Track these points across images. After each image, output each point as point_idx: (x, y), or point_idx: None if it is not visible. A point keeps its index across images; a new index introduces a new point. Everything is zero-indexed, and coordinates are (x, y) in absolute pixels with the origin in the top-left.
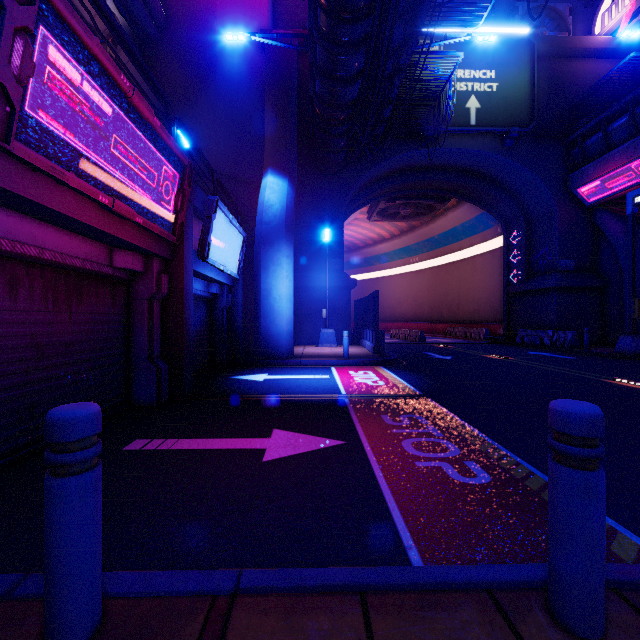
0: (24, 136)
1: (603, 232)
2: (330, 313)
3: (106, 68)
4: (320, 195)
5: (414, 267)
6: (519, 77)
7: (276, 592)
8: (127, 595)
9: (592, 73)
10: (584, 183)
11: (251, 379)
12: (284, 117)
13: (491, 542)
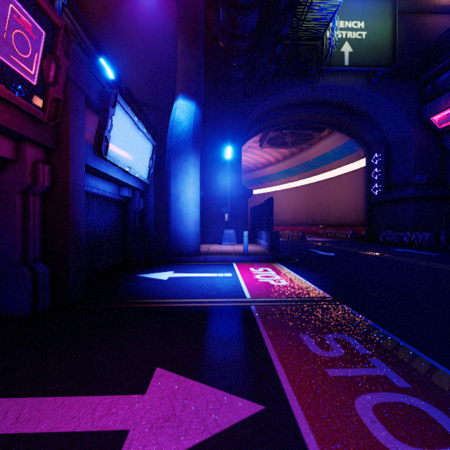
0: None
1: None
2: (231, 217)
3: None
4: (223, 122)
5: (293, 184)
6: (383, 27)
7: None
8: None
9: (440, 26)
10: (436, 112)
11: (156, 278)
12: (193, 52)
13: None
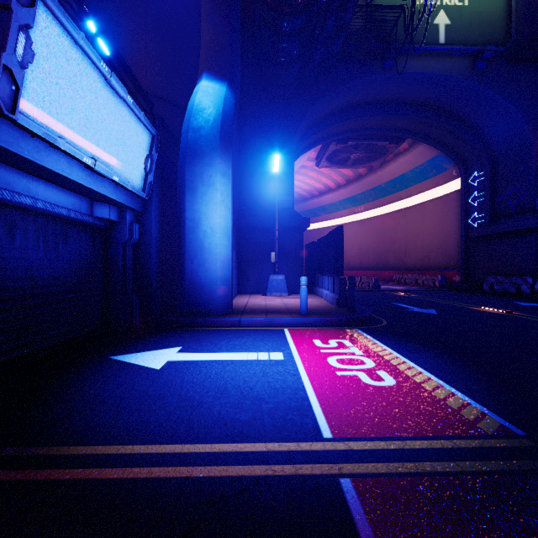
0: None
1: None
2: (280, 257)
3: None
4: (268, 124)
5: (359, 217)
6: None
7: None
8: None
9: None
10: None
11: (141, 364)
12: (224, 13)
13: None
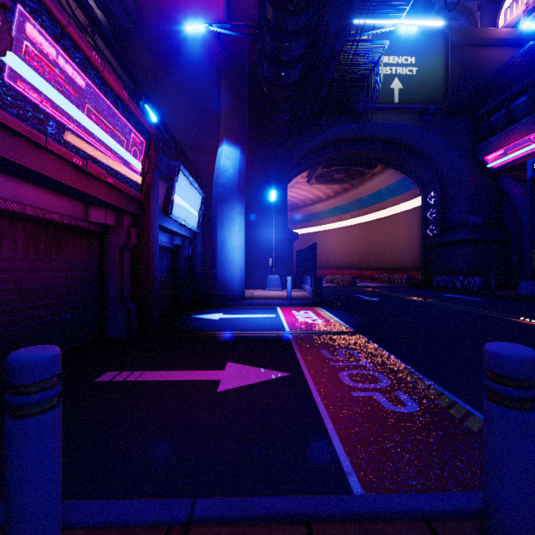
0: (3, 103)
1: (506, 193)
2: (276, 261)
3: (79, 45)
4: (267, 162)
5: (346, 223)
6: (435, 62)
7: (227, 522)
8: (87, 525)
9: (497, 59)
10: (490, 152)
11: (208, 318)
12: (237, 96)
13: (423, 468)
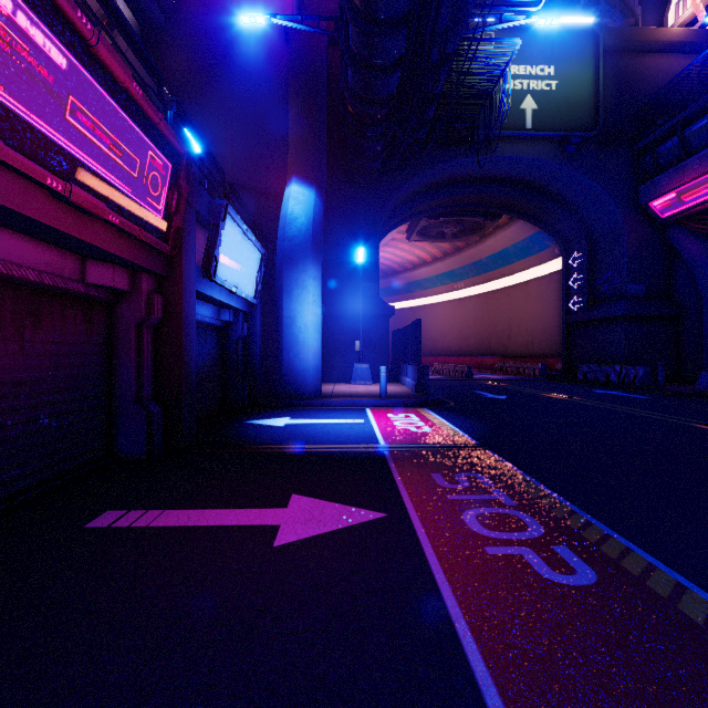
0: None
1: (678, 252)
2: (364, 345)
3: None
4: (353, 209)
5: (459, 294)
6: (582, 74)
7: None
8: None
9: (665, 70)
10: (657, 196)
11: (269, 424)
12: (311, 117)
13: (630, 706)
